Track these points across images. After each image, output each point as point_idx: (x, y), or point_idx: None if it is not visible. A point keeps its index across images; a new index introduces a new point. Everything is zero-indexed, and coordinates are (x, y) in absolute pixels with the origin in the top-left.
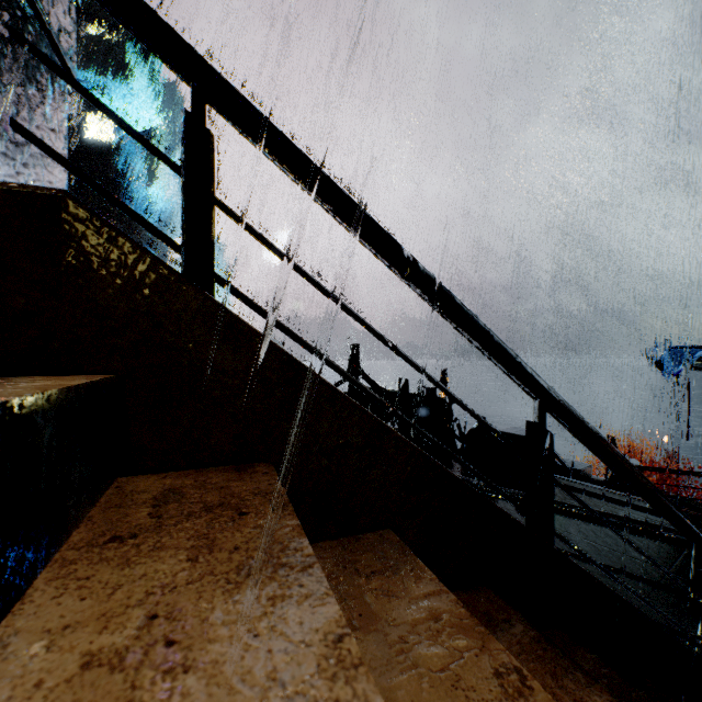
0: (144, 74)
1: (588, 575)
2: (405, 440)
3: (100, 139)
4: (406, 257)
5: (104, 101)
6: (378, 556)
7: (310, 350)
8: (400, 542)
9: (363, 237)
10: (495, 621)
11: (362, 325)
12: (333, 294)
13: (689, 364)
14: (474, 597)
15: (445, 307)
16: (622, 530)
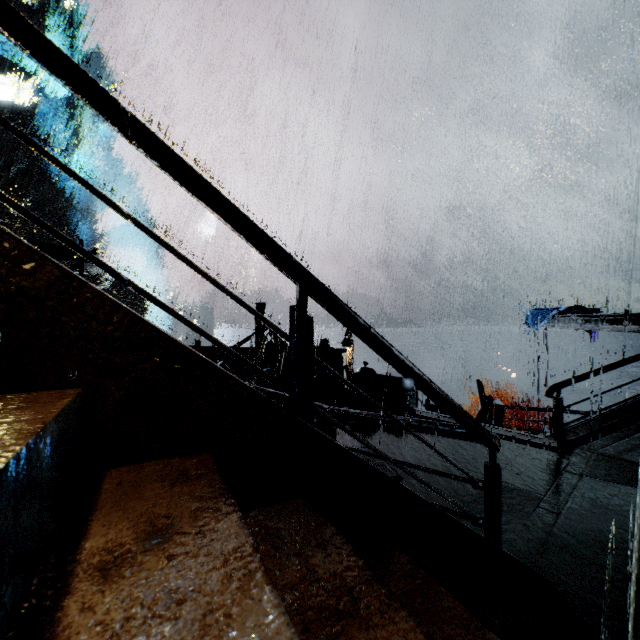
0: (65, 40)
1: (342, 449)
2: (107, 297)
3: (16, 102)
4: (122, 113)
5: (21, 63)
6: (25, 401)
7: (15, 207)
8: (74, 394)
9: (69, 86)
10: (186, 475)
11: (89, 190)
12: (48, 152)
13: (545, 322)
14: (187, 460)
15: (179, 176)
16: (430, 433)
